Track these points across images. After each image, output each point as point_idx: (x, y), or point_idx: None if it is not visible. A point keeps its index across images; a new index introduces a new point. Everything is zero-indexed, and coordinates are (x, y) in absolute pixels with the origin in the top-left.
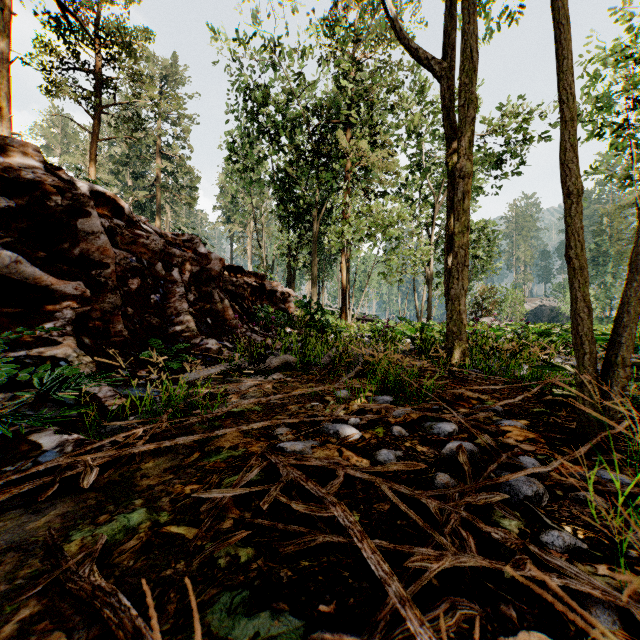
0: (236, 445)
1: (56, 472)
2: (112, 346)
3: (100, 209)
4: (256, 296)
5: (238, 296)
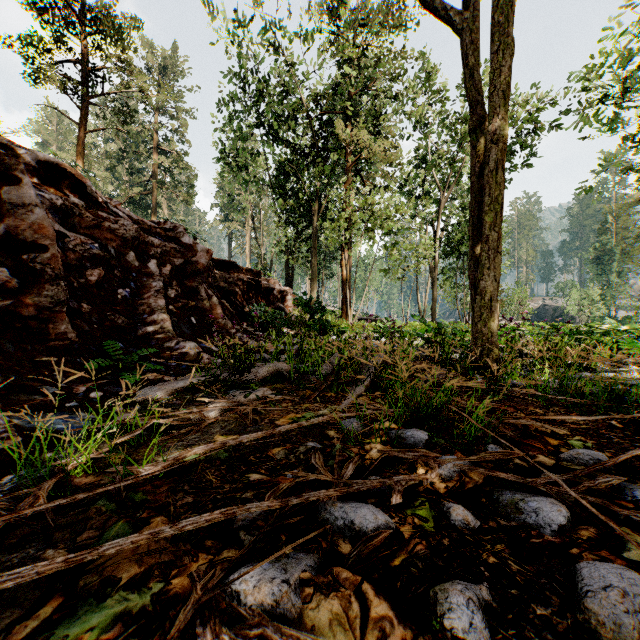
0: (146, 572)
1: None
2: (50, 352)
3: (53, 184)
4: (251, 294)
5: (231, 294)
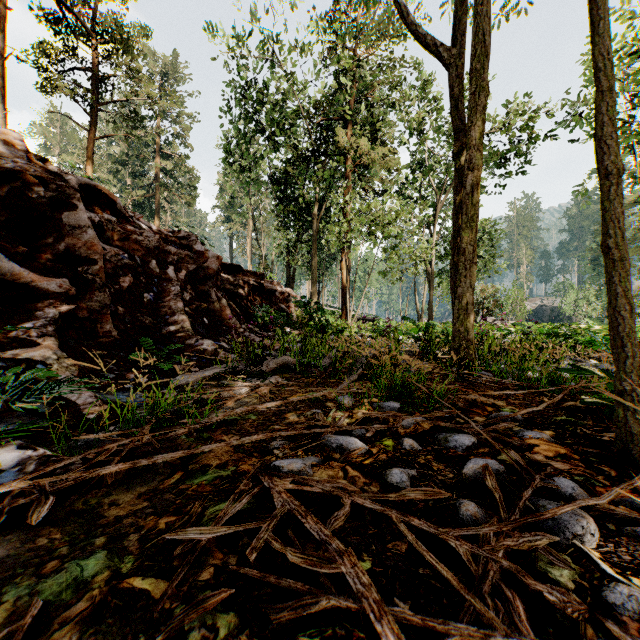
0: (225, 463)
1: (7, 500)
2: (100, 347)
3: (90, 203)
4: (255, 295)
5: (236, 295)
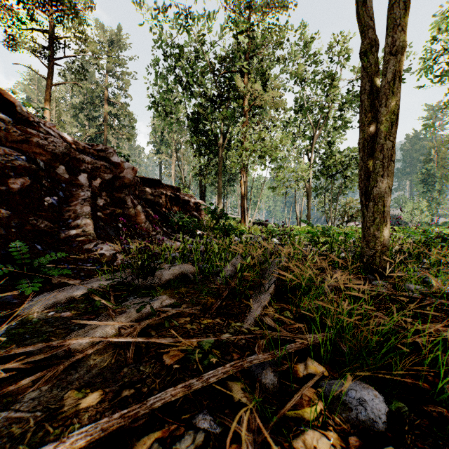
0: None
1: None
2: None
3: None
4: (172, 204)
5: (156, 204)
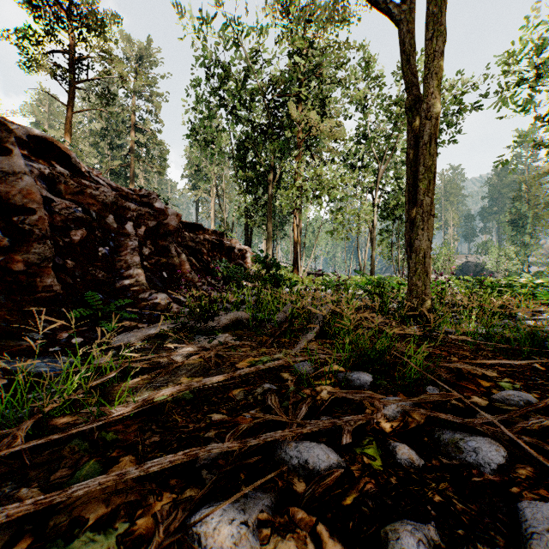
0: (112, 511)
1: None
2: (37, 303)
3: (41, 156)
4: (215, 252)
5: (198, 252)
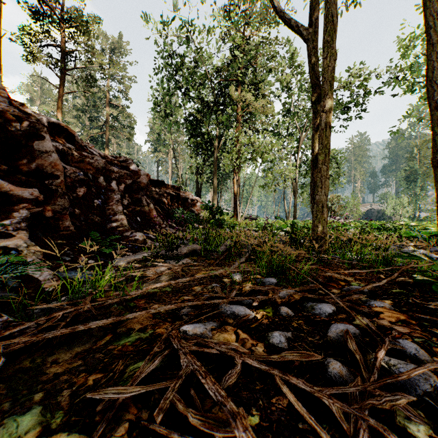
0: (145, 327)
1: None
2: (61, 238)
3: (56, 136)
4: (174, 202)
5: (161, 202)
